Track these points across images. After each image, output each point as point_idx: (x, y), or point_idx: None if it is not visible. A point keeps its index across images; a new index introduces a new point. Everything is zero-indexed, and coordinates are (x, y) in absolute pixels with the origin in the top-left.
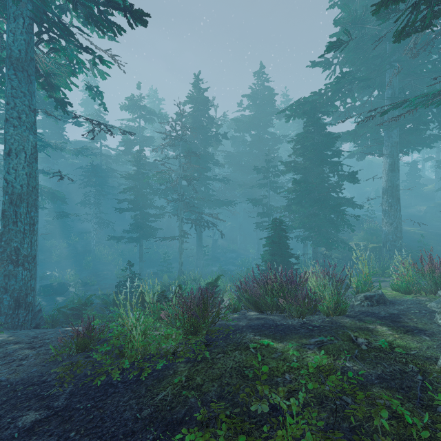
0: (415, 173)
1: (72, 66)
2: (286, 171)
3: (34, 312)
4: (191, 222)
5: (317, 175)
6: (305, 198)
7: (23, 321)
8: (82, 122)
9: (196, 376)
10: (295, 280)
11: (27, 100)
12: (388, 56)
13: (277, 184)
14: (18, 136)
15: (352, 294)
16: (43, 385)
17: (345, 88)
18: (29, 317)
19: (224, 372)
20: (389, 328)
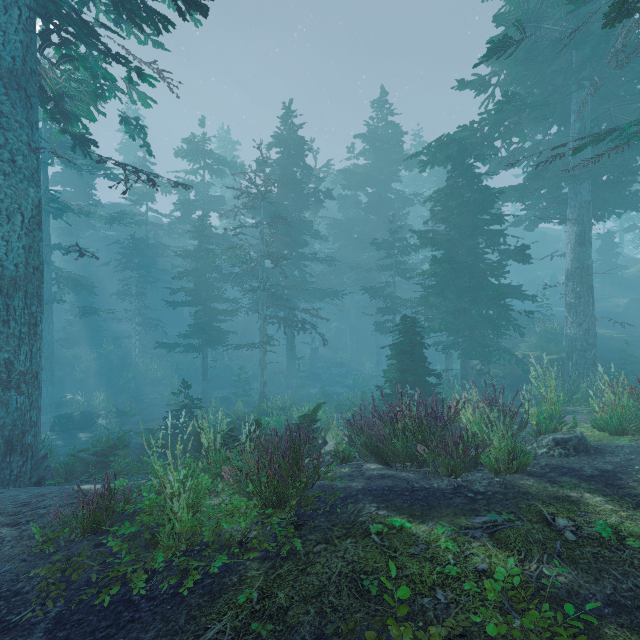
0: (610, 250)
1: (98, 87)
2: (421, 245)
3: (37, 459)
4: (278, 321)
5: (467, 251)
6: (450, 286)
7: (18, 473)
8: (118, 174)
9: (277, 589)
10: (442, 415)
11: (26, 134)
12: (576, 72)
13: (406, 266)
14: (12, 188)
15: (530, 435)
16: (14, 600)
17: (509, 121)
18: (27, 467)
19: (328, 583)
20: (606, 498)
